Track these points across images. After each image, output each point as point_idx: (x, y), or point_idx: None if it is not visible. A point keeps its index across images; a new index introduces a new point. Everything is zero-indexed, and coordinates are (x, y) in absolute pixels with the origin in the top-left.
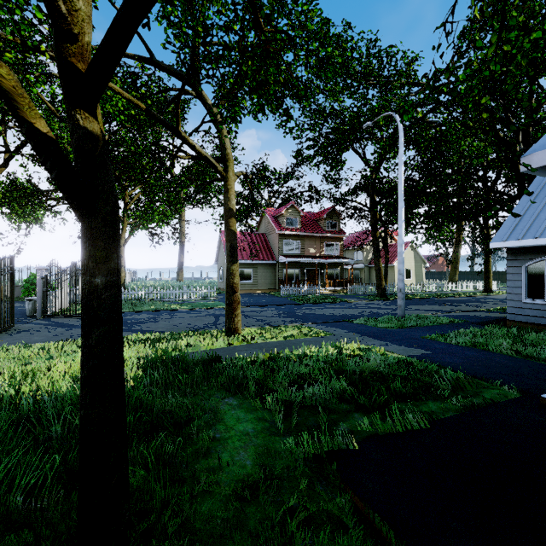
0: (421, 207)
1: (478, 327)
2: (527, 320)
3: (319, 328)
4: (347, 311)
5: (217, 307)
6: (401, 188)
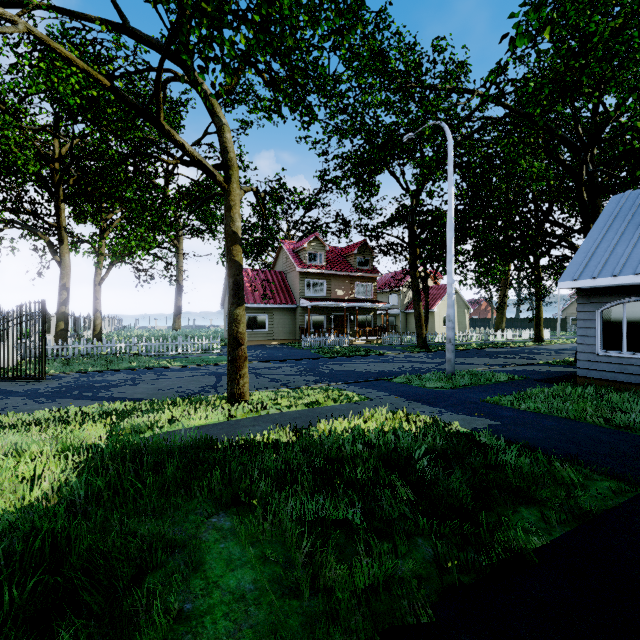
0: (466, 243)
1: (545, 385)
2: (602, 376)
3: (351, 391)
4: (384, 367)
5: (221, 363)
6: (451, 214)
